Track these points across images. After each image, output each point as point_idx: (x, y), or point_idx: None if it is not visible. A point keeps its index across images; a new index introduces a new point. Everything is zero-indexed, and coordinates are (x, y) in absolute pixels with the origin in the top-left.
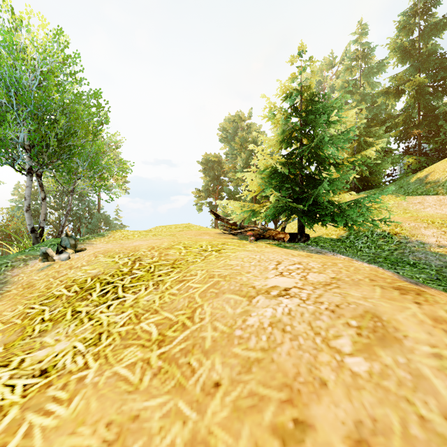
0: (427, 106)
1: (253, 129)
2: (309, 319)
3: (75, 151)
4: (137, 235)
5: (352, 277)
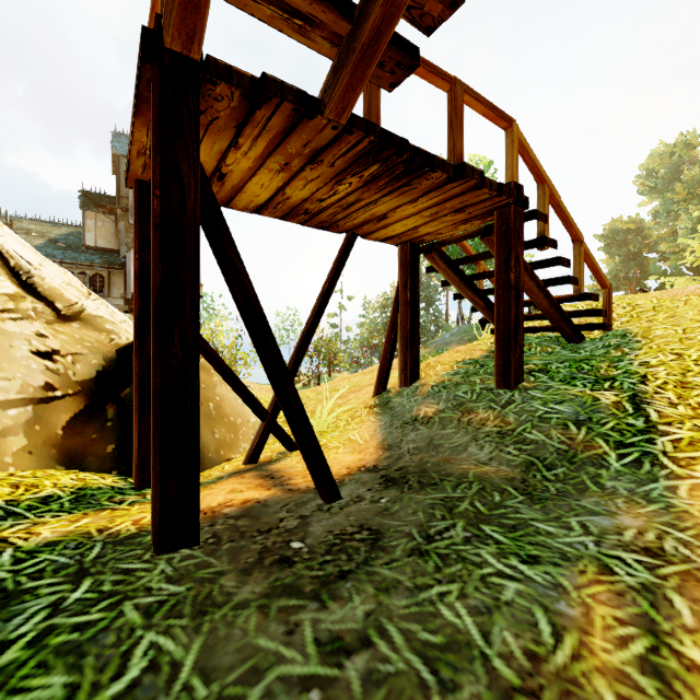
0: None
1: None
2: None
3: None
4: None
5: None
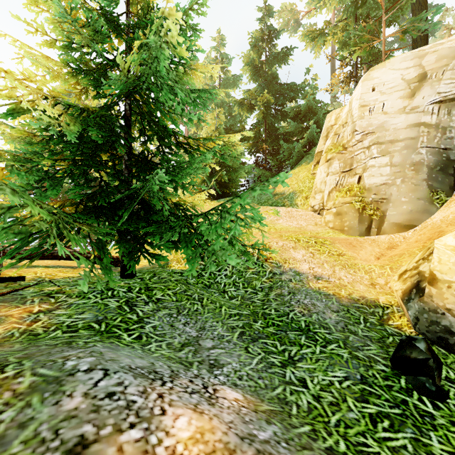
0: (271, 126)
1: None
2: None
3: None
4: None
5: None
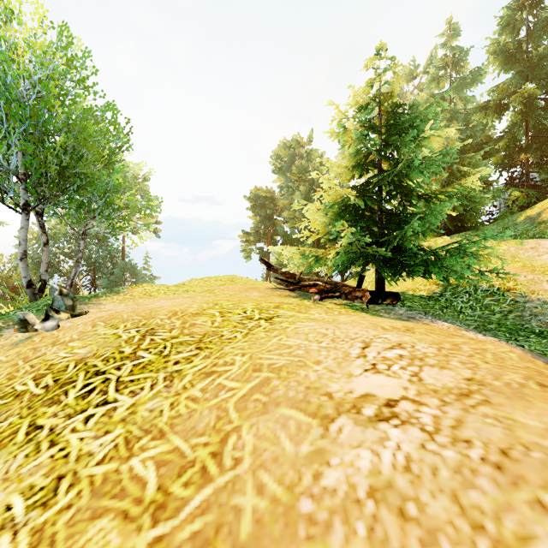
0: (538, 125)
1: (314, 156)
2: (451, 485)
3: (86, 182)
4: (164, 291)
5: (504, 379)
